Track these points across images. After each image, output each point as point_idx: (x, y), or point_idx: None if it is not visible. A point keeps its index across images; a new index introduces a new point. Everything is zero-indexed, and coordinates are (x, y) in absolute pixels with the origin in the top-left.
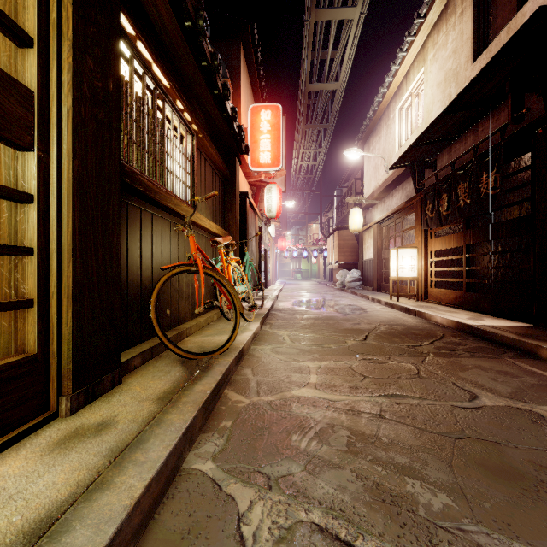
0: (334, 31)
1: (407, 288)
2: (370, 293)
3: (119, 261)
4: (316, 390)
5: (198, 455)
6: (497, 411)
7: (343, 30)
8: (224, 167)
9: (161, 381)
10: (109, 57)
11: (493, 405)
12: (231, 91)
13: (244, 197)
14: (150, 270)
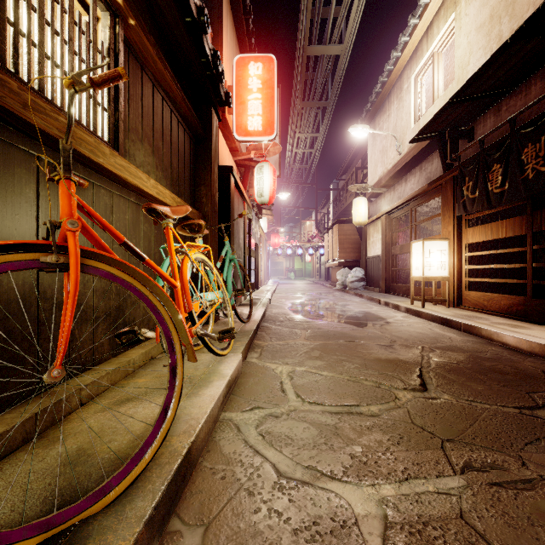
0: None
1: (429, 290)
2: (379, 295)
3: None
4: None
5: None
6: None
7: None
8: (190, 112)
9: None
10: None
11: None
12: (210, 36)
13: (227, 172)
14: None
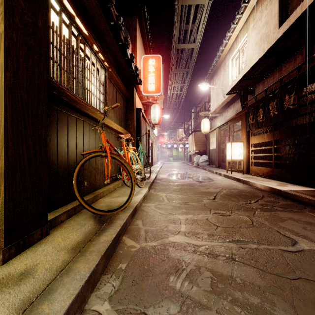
0: (193, 12)
1: (236, 166)
2: (214, 169)
3: (47, 148)
4: (185, 237)
5: (98, 296)
6: (313, 254)
7: (198, 12)
8: (126, 92)
9: (77, 233)
10: (39, 2)
11: (309, 249)
12: (131, 47)
13: (138, 111)
14: (75, 155)
